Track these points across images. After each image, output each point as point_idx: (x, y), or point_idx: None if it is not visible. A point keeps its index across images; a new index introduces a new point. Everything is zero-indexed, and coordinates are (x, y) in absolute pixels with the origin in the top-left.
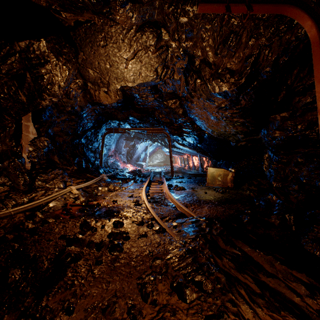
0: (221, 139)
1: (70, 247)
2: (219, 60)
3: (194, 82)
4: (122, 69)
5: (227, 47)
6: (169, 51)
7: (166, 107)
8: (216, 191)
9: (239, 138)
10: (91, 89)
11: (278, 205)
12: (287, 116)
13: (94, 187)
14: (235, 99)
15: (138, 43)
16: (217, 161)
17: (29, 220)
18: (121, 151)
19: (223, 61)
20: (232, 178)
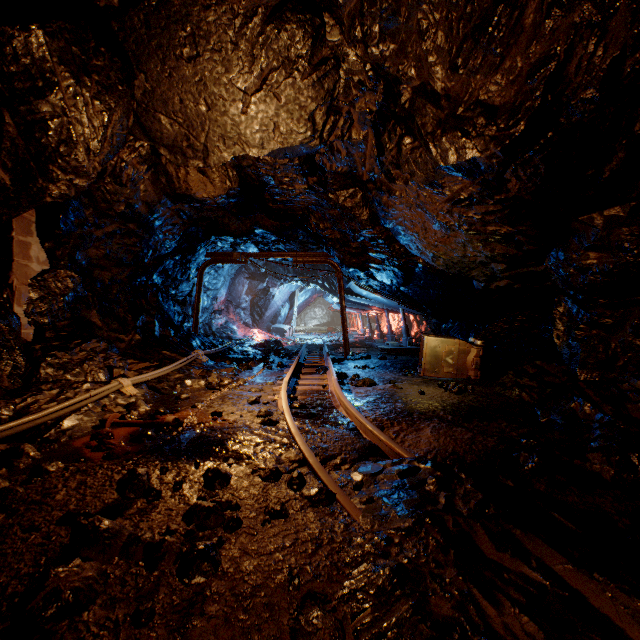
0: (452, 275)
1: (67, 563)
2: (460, 85)
3: (397, 144)
4: (235, 116)
5: (485, 44)
6: (342, 71)
7: (333, 205)
8: (444, 388)
9: (496, 271)
10: (169, 165)
11: (600, 427)
12: (621, 215)
13: (176, 380)
14: (495, 179)
15: (271, 52)
16: (442, 322)
17: (1, 465)
18: (241, 302)
19: (469, 86)
20: (478, 360)
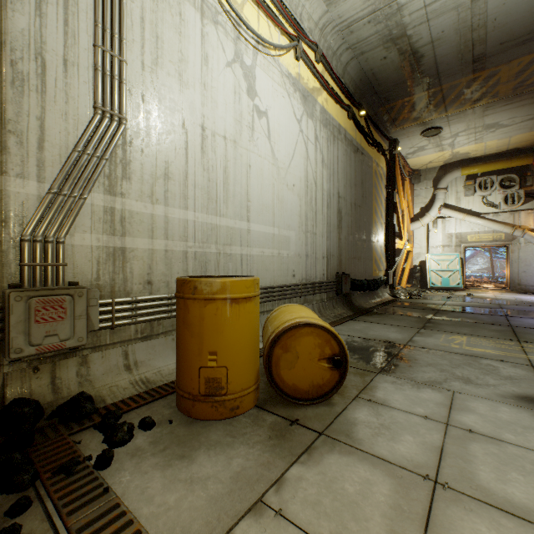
0: None
1: None
2: None
3: None
4: None
5: None
6: None
7: None
8: None
9: None
10: None
11: None
12: None
13: None
14: None
15: None
16: None
17: None
18: None
19: None
20: None
